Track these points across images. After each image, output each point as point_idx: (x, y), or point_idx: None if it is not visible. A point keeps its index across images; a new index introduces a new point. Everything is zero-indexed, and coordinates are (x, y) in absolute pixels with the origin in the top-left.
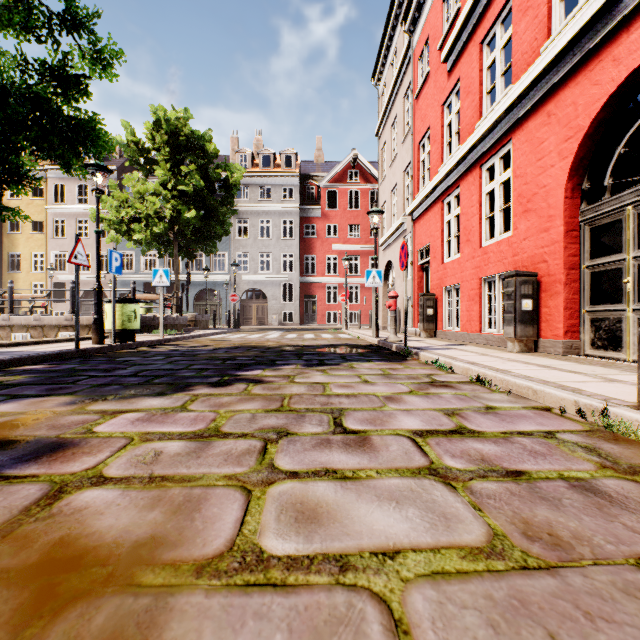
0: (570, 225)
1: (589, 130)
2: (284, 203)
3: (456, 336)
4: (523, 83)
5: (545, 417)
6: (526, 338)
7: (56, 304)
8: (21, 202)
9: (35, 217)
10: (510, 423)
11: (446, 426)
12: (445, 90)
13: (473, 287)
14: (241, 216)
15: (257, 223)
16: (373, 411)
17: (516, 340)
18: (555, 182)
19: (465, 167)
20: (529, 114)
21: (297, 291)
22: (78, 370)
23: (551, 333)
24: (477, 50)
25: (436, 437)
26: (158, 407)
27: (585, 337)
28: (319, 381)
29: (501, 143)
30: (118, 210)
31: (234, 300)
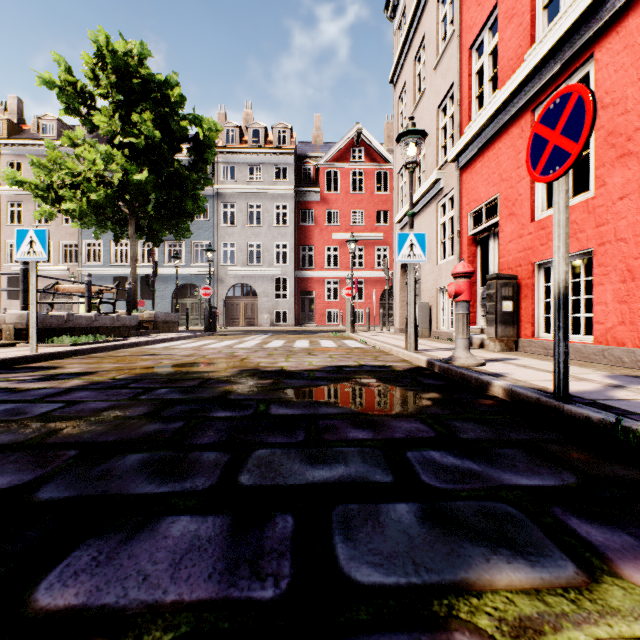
0: None
1: None
2: (277, 185)
3: (582, 352)
4: None
5: None
6: None
7: (11, 302)
8: None
9: None
10: None
11: None
12: None
13: None
14: (227, 200)
15: (245, 208)
16: None
17: None
18: None
19: None
20: None
21: (292, 287)
22: None
23: None
24: None
25: None
26: None
27: None
28: None
29: None
30: (49, 174)
31: (207, 294)
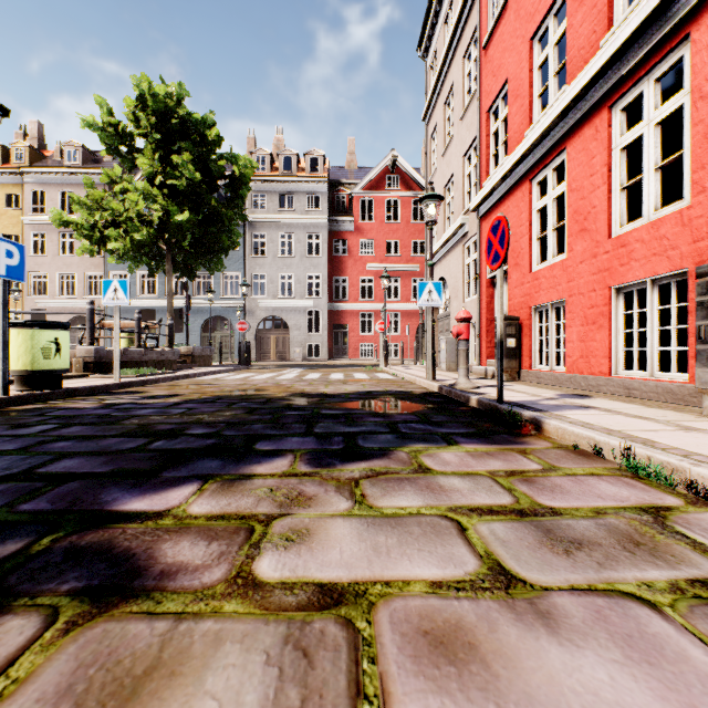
0: None
1: None
2: (309, 214)
3: (559, 380)
4: None
5: None
6: None
7: None
8: None
9: (9, 230)
10: None
11: None
12: (536, 14)
13: (594, 303)
14: (258, 229)
15: (277, 238)
16: None
17: None
18: None
19: (579, 114)
20: None
21: (325, 319)
22: None
23: None
24: None
25: None
26: None
27: None
28: (337, 575)
29: (662, 50)
30: (91, 213)
31: (243, 329)
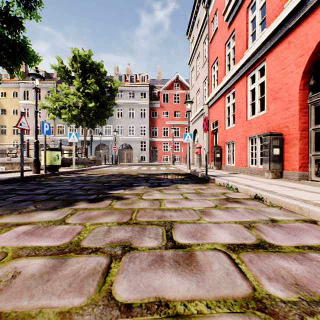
0: (302, 105)
1: (315, 49)
2: (141, 100)
3: (233, 169)
4: (274, 25)
5: (317, 230)
6: (276, 170)
7: (24, 152)
8: (6, 99)
9: (13, 107)
10: (296, 236)
11: (250, 239)
12: (226, 36)
13: (242, 142)
14: (119, 107)
15: (127, 110)
16: (194, 224)
17: (270, 171)
18: (293, 81)
19: (238, 76)
20: (276, 44)
21: (148, 145)
22: (14, 190)
23: (291, 167)
24: (245, 12)
25: (246, 253)
26: (45, 220)
27: (311, 170)
28: (157, 198)
29: (259, 62)
30: (54, 102)
31: (115, 149)
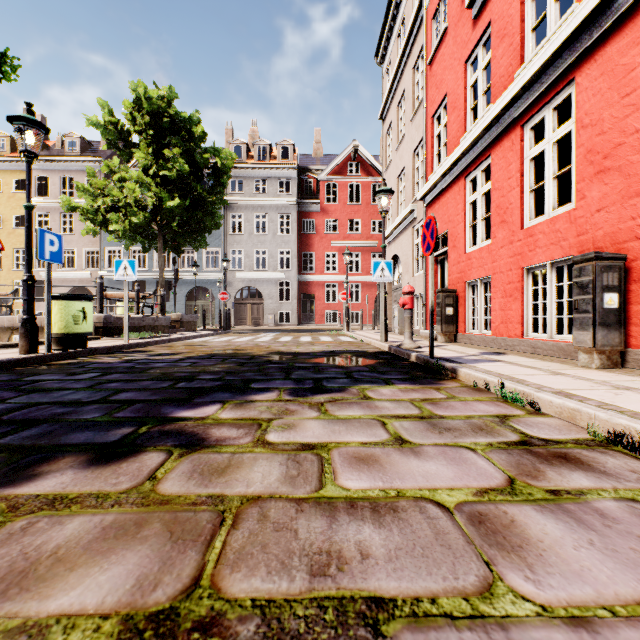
0: None
1: None
2: (281, 197)
3: (485, 341)
4: None
5: None
6: (610, 348)
7: (39, 303)
8: (2, 195)
9: (17, 211)
10: None
11: None
12: (469, 43)
13: (511, 280)
14: (235, 210)
15: (252, 218)
16: (480, 634)
17: (595, 351)
18: None
19: (500, 129)
20: (607, 35)
21: (294, 290)
22: None
23: None
24: None
25: None
26: None
27: None
28: (311, 440)
29: (557, 87)
30: (94, 199)
31: (224, 299)
